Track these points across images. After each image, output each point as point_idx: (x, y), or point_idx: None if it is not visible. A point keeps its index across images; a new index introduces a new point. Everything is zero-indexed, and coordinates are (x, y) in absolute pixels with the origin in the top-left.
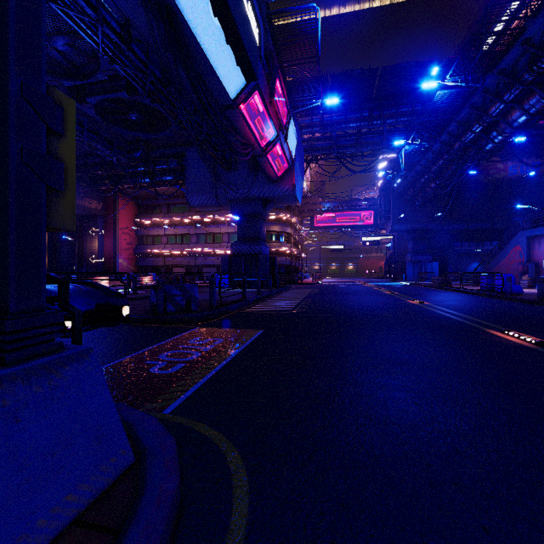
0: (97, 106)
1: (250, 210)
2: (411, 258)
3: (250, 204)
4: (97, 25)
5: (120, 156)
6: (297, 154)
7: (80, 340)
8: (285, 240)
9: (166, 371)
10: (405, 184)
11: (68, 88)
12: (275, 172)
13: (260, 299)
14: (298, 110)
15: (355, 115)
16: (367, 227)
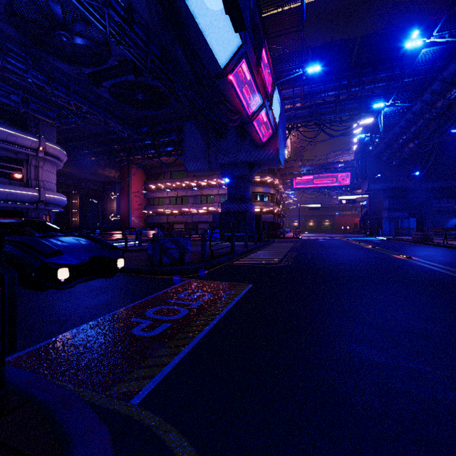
0: (111, 90)
1: (238, 173)
2: (388, 215)
3: (238, 168)
4: (103, 8)
5: (130, 131)
6: (280, 121)
7: (14, 313)
8: (268, 200)
9: (148, 332)
10: (381, 145)
11: (88, 76)
12: (261, 137)
13: (247, 252)
14: (282, 80)
15: (334, 84)
16: (343, 187)
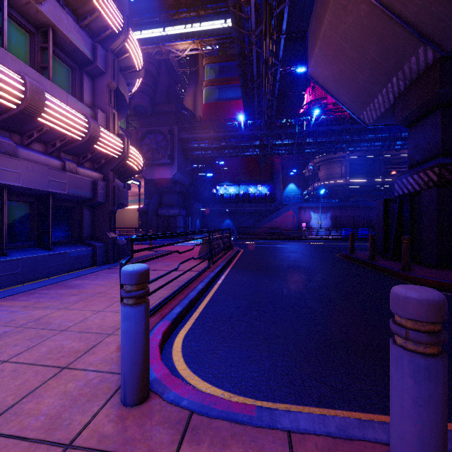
0: None
1: None
2: (179, 212)
3: None
4: None
5: None
6: None
7: None
8: None
9: None
10: (217, 135)
11: None
12: None
13: None
14: None
15: None
16: None
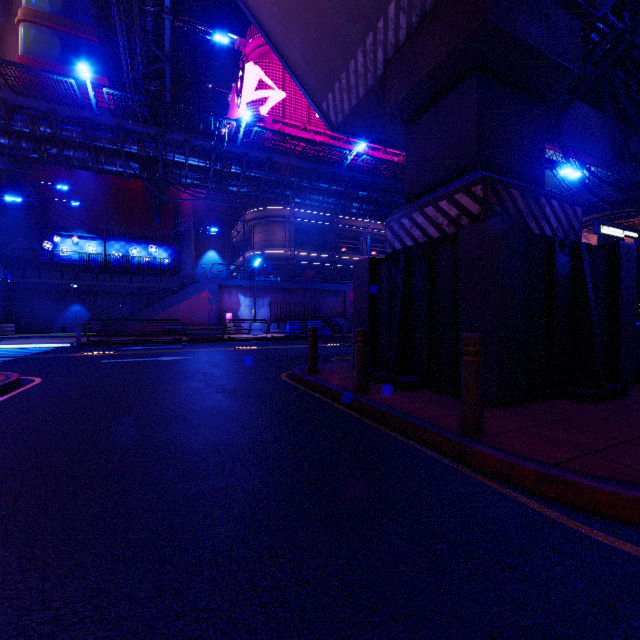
0: None
1: None
2: None
3: None
4: None
5: None
6: None
7: None
8: None
9: None
10: (22, 101)
11: None
12: None
13: None
14: None
15: None
16: None
